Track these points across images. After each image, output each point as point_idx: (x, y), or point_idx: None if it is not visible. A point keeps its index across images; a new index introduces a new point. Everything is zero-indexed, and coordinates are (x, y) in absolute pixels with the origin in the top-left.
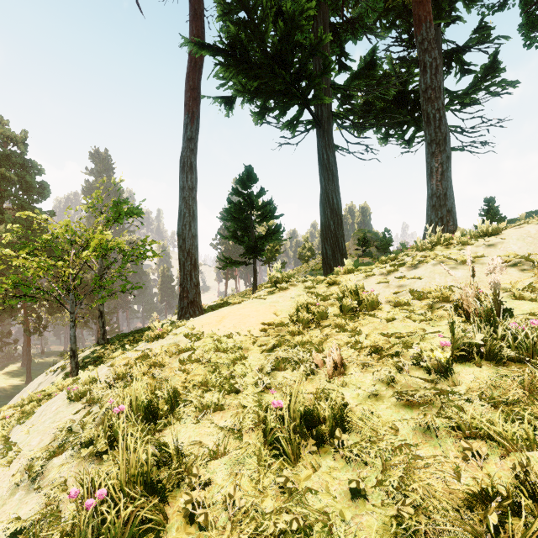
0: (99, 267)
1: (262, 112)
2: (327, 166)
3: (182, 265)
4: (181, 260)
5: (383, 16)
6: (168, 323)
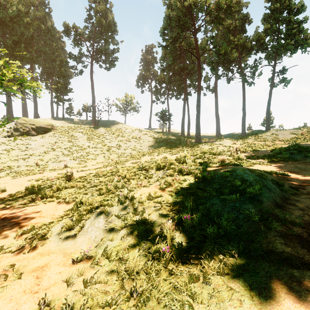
0: None
1: None
2: (10, 98)
3: None
4: None
5: None
6: None
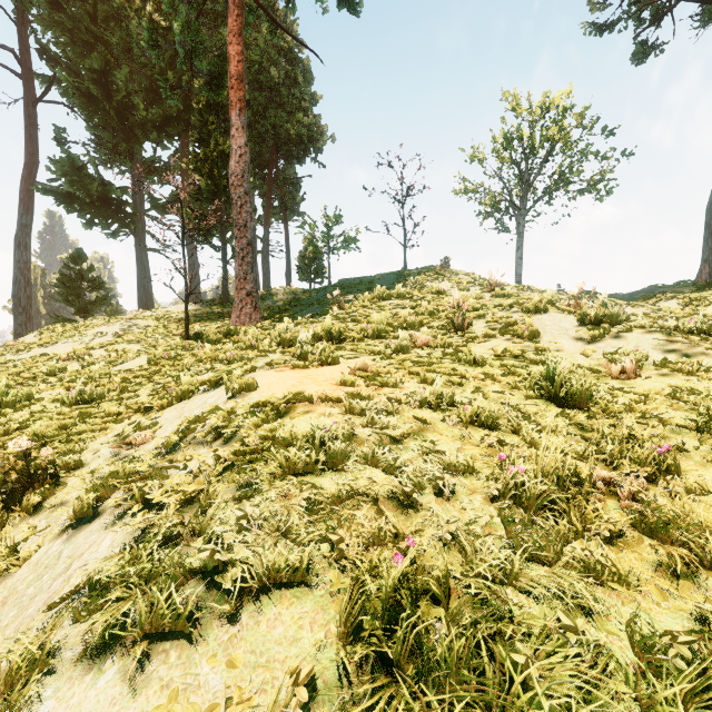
0: None
1: (91, 224)
2: (141, 261)
3: (18, 318)
4: (17, 314)
5: None
6: None
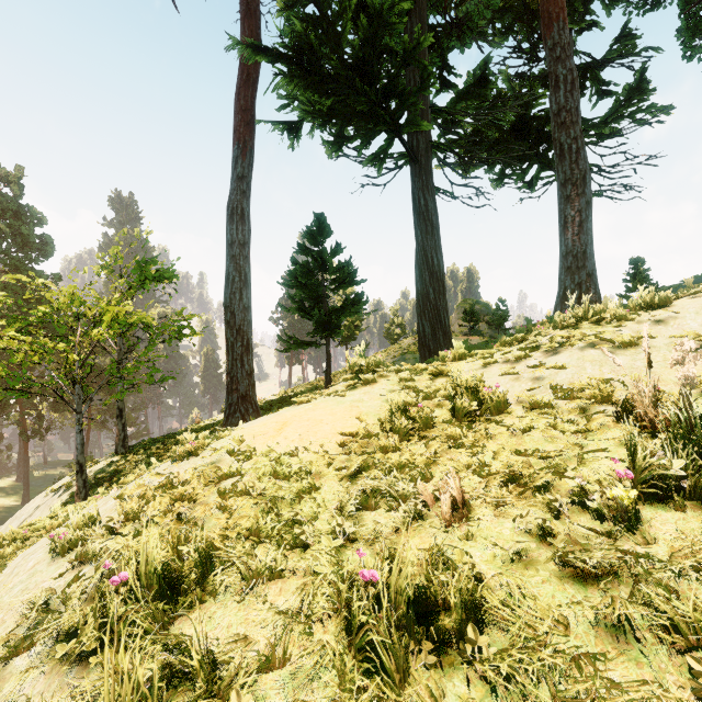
0: (118, 350)
1: (338, 141)
2: (425, 214)
3: (231, 346)
4: (228, 340)
5: (497, 18)
6: (212, 424)
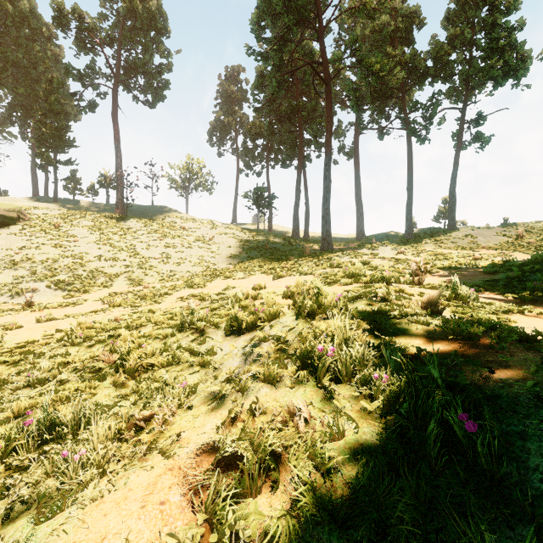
0: None
1: None
2: None
3: None
4: None
5: None
6: None
